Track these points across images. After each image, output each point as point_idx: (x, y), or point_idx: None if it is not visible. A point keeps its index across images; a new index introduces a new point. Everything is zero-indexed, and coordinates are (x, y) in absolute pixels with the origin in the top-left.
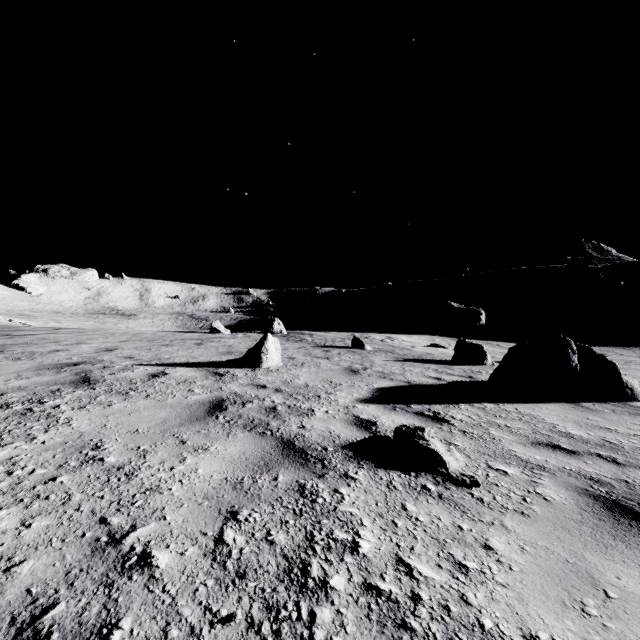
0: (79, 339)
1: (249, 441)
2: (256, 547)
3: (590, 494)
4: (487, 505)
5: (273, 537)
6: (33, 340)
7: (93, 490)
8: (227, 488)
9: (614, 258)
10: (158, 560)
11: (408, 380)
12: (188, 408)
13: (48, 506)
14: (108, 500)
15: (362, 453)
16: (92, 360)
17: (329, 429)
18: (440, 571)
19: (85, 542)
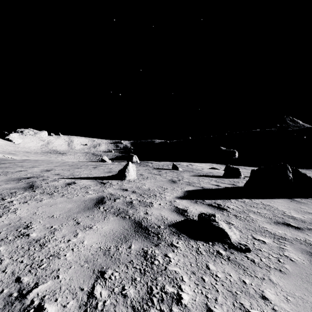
0: (34, 165)
1: (116, 222)
2: (114, 300)
3: None
4: (258, 265)
5: (126, 291)
6: (10, 165)
7: (17, 256)
8: (100, 254)
9: (300, 125)
10: None
11: (202, 186)
12: (84, 202)
13: None
14: (25, 264)
15: (180, 229)
16: (37, 176)
17: (161, 214)
18: None
19: (1, 297)
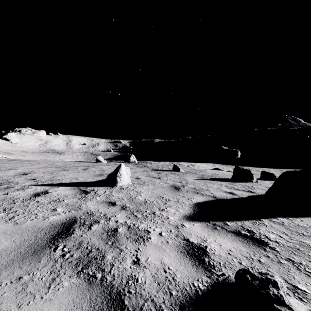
0: (14, 166)
1: (69, 299)
2: None
3: None
4: None
5: None
6: None
7: None
8: None
9: (303, 124)
10: None
11: (213, 195)
12: (36, 234)
13: None
14: None
15: None
16: (4, 182)
17: (163, 264)
18: None
19: None
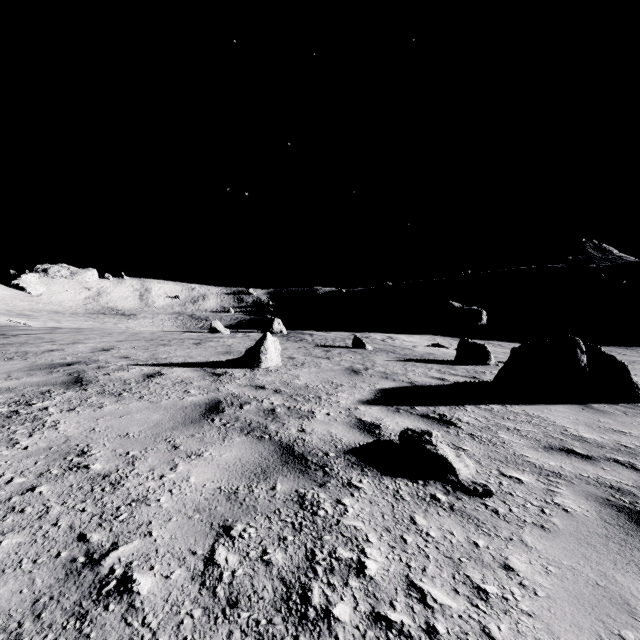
0: (76, 339)
1: (246, 446)
2: (250, 568)
3: (612, 504)
4: (503, 517)
5: (270, 556)
6: (28, 340)
7: (74, 502)
8: (220, 499)
9: (615, 258)
10: (140, 585)
11: (411, 380)
12: (183, 410)
13: (22, 520)
14: (89, 513)
15: (366, 459)
16: (87, 360)
17: (330, 433)
18: (457, 597)
19: (59, 563)
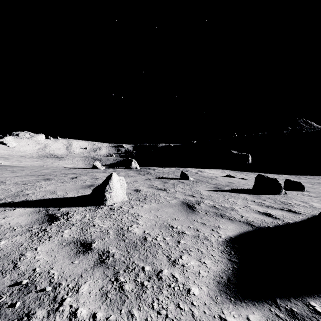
0: None
1: None
2: None
3: None
4: None
5: None
6: None
7: None
8: None
9: (315, 127)
10: None
11: (246, 219)
12: None
13: None
14: None
15: None
16: None
17: None
18: None
19: None
